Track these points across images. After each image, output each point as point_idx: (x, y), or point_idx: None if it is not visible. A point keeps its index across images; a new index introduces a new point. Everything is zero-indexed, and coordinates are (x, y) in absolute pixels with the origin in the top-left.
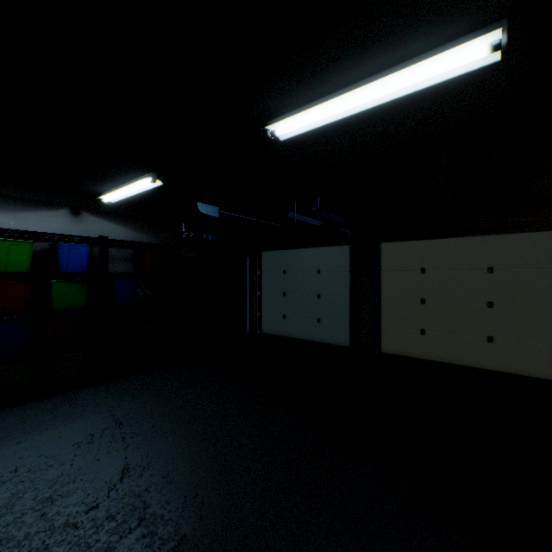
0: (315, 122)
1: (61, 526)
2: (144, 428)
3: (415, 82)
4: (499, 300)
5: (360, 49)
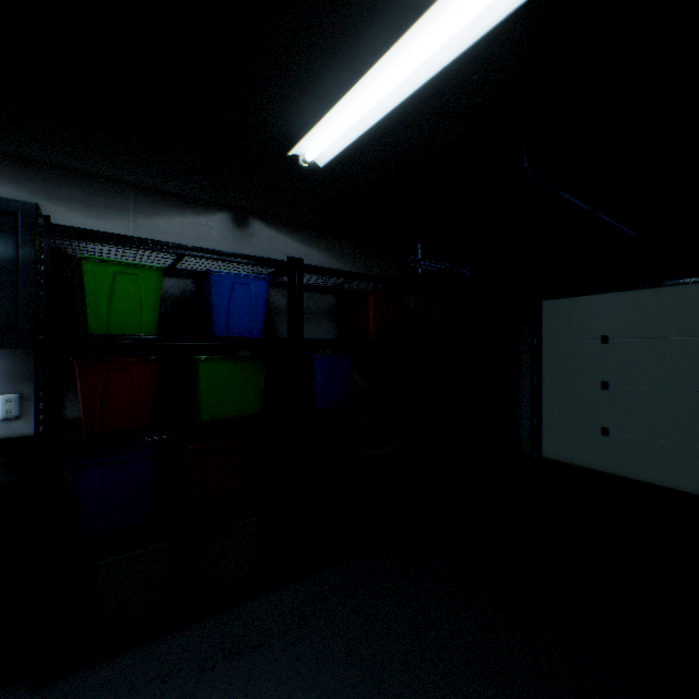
0: None
1: None
2: None
3: None
4: None
5: None
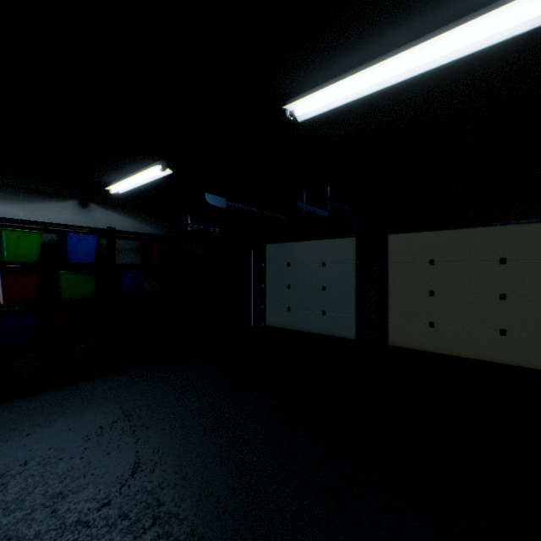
0: (337, 100)
1: (72, 524)
2: (154, 420)
3: (455, 48)
4: (513, 292)
5: (397, 11)
